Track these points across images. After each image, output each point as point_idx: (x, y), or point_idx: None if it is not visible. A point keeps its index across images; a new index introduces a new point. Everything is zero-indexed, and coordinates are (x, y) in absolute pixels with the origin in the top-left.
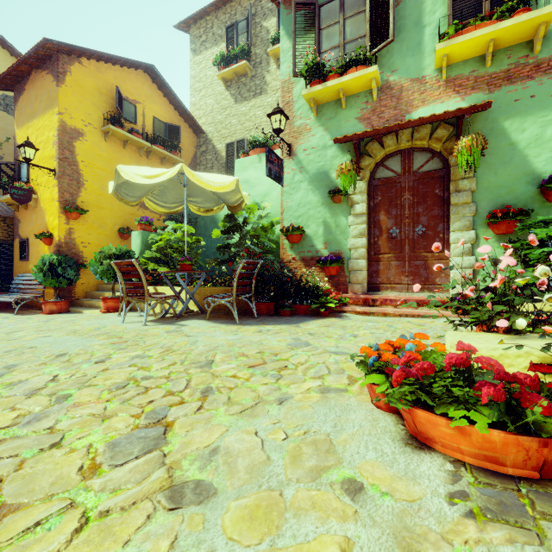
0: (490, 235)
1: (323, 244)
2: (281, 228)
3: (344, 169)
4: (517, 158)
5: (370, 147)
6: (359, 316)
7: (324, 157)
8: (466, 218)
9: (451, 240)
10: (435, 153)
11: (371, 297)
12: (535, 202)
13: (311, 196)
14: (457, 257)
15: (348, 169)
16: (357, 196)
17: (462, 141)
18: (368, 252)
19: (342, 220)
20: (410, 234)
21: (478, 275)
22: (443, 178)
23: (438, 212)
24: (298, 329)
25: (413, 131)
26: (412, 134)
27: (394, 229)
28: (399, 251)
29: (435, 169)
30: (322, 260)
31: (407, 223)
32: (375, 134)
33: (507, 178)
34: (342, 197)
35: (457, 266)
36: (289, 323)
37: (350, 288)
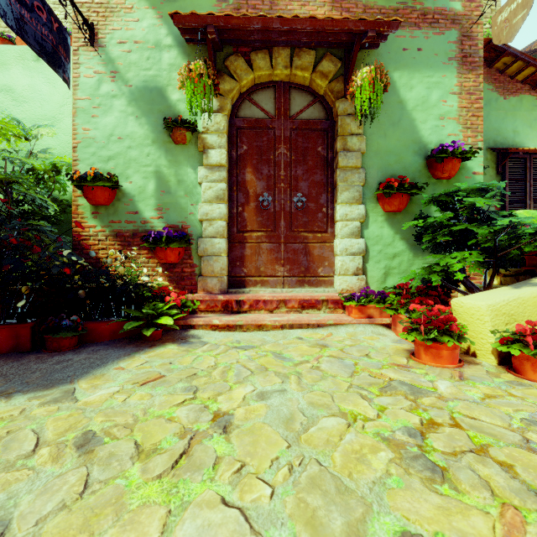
0: (379, 213)
1: (156, 210)
2: (73, 175)
3: (192, 71)
4: (405, 120)
5: (232, 63)
6: (218, 332)
7: (157, 62)
8: (355, 188)
9: (339, 215)
10: (317, 97)
11: (235, 298)
12: (422, 176)
13: (134, 125)
14: (346, 239)
15: (198, 74)
16: (212, 136)
17: (363, 70)
18: (229, 227)
19: (189, 173)
20: (286, 204)
21: (367, 263)
22: (327, 132)
23: (321, 178)
24: (55, 419)
25: (292, 56)
26: (291, 60)
27: (266, 196)
28: (273, 228)
29: (318, 119)
30: (152, 236)
31: (283, 189)
32: (243, 35)
33: (396, 142)
34: (189, 135)
35: (346, 251)
36: (51, 379)
37: (201, 284)
